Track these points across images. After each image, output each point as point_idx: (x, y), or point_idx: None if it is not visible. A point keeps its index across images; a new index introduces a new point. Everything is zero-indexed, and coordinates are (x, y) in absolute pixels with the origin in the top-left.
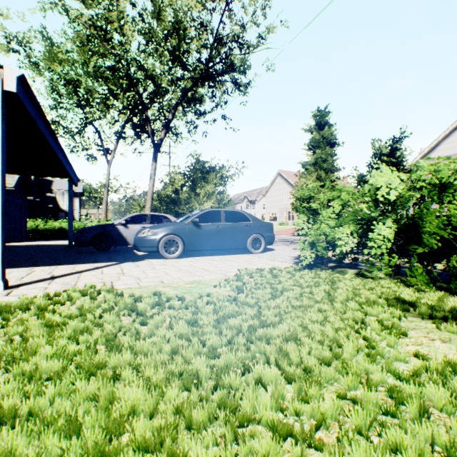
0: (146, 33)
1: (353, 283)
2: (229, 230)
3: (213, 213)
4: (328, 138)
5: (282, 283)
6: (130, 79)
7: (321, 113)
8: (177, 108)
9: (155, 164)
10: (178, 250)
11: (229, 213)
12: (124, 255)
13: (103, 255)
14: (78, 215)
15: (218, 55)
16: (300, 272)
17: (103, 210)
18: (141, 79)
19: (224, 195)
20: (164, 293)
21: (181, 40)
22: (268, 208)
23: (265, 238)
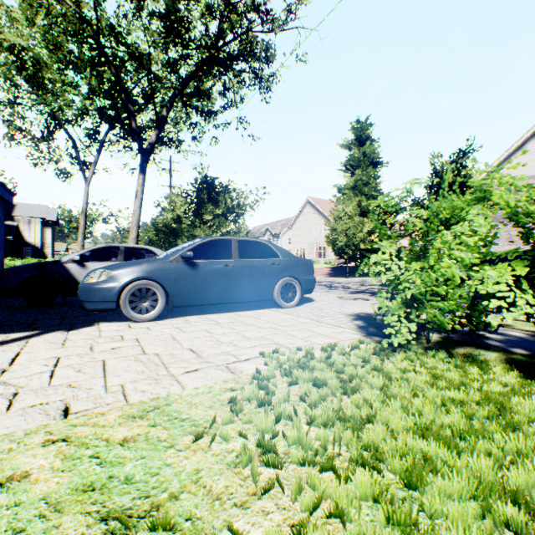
0: None
1: None
2: (245, 272)
3: (220, 243)
4: (369, 157)
5: (379, 417)
6: (104, 54)
7: (362, 125)
8: (174, 102)
9: (142, 178)
10: (157, 306)
11: (245, 244)
12: (67, 314)
13: (28, 315)
14: (50, 250)
15: (232, 29)
16: (386, 358)
17: (78, 243)
18: (122, 59)
19: (241, 226)
20: None
21: None
22: (294, 242)
23: (302, 283)
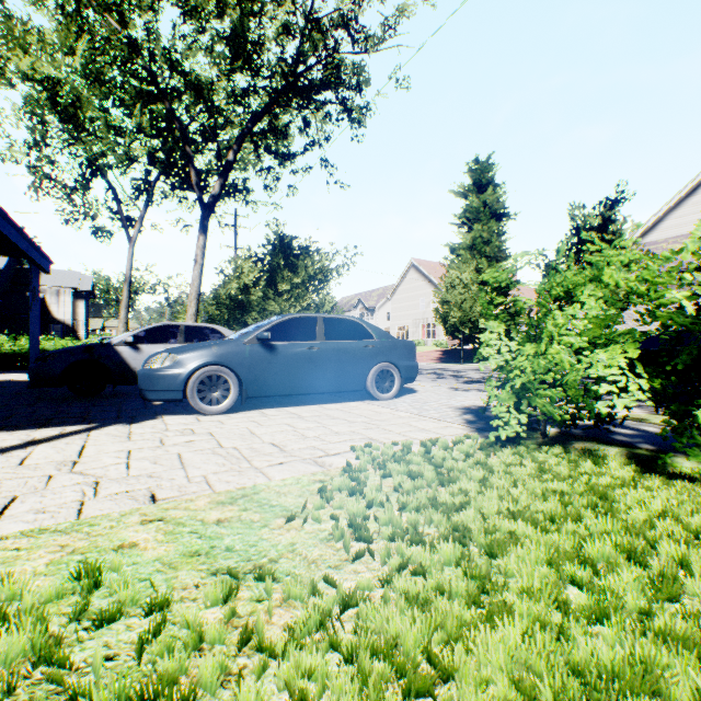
0: (184, 3)
1: (662, 503)
2: (333, 356)
3: (302, 321)
4: (492, 207)
5: (473, 504)
6: (157, 86)
7: (482, 165)
8: (243, 143)
9: (203, 239)
10: (229, 396)
11: (333, 323)
12: (122, 407)
13: (78, 407)
14: (83, 328)
15: (315, 51)
16: (493, 453)
17: (120, 320)
18: (178, 90)
19: (326, 297)
20: (118, 565)
21: (247, 13)
22: (395, 318)
23: (402, 370)
